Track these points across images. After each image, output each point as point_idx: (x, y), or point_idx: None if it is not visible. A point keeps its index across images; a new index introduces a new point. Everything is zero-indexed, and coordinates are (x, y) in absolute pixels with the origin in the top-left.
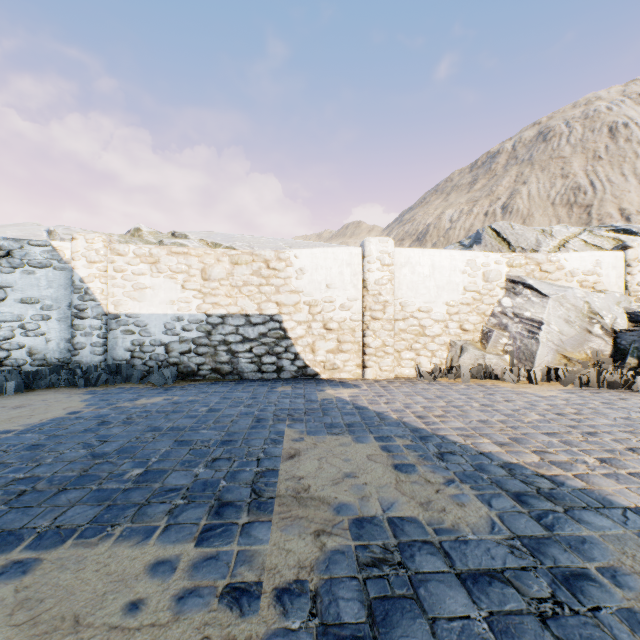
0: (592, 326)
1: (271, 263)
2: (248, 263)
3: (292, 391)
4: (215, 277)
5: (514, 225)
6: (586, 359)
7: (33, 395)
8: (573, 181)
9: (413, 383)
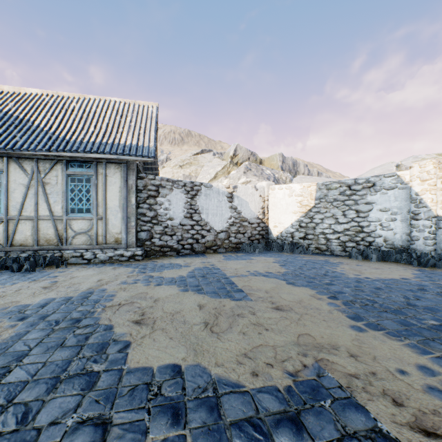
0: None
1: None
2: None
3: None
4: None
5: None
6: None
7: (384, 264)
8: None
9: None
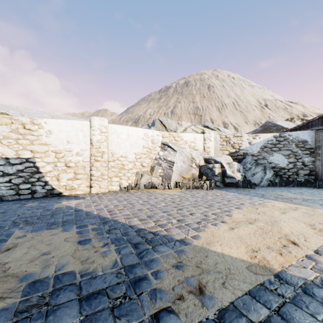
0: (192, 164)
1: (27, 125)
2: (8, 124)
3: (37, 205)
4: None
5: (168, 119)
6: (190, 177)
7: None
8: (196, 105)
9: (116, 193)
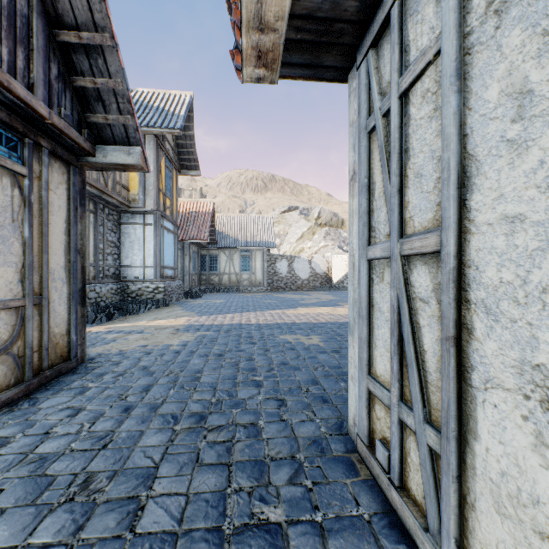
0: None
1: None
2: None
3: None
4: None
5: None
6: None
7: None
8: None
9: None
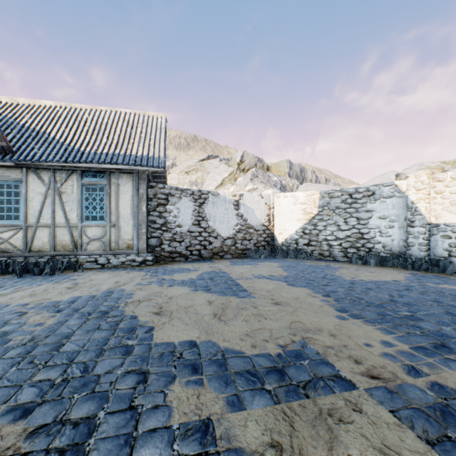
0: None
1: None
2: None
3: None
4: None
5: None
6: None
7: (381, 268)
8: None
9: None
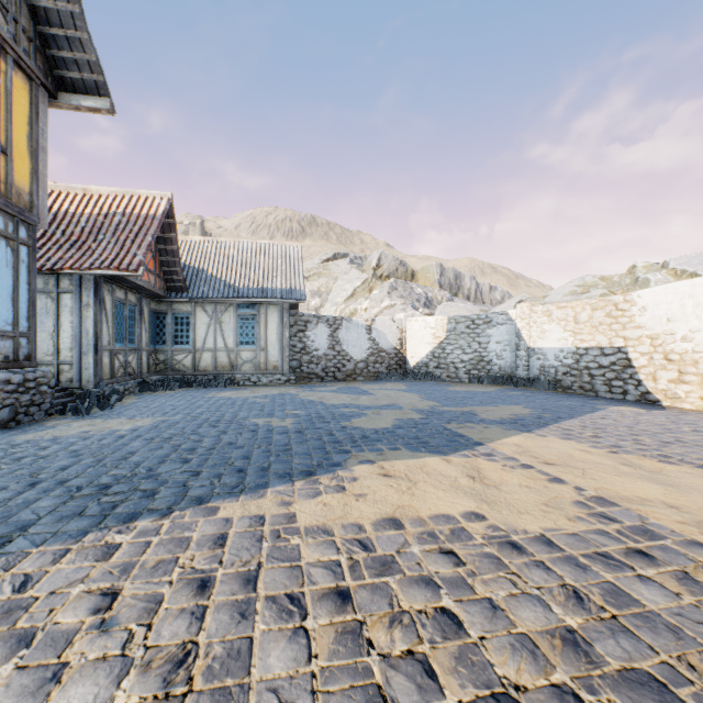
0: None
1: (618, 305)
2: (602, 308)
3: (593, 402)
4: (581, 321)
5: None
6: None
7: (490, 386)
8: None
9: None
